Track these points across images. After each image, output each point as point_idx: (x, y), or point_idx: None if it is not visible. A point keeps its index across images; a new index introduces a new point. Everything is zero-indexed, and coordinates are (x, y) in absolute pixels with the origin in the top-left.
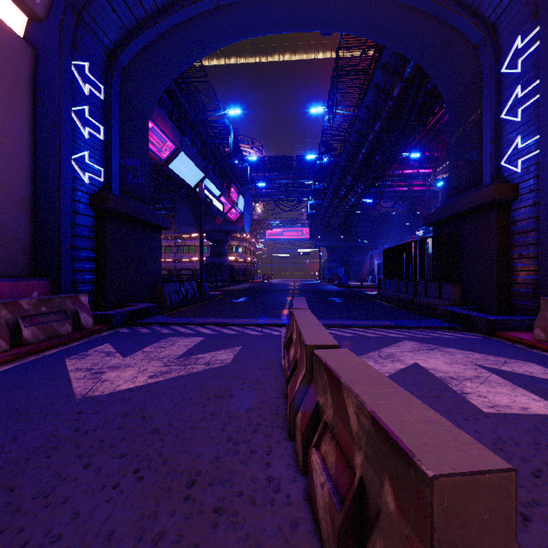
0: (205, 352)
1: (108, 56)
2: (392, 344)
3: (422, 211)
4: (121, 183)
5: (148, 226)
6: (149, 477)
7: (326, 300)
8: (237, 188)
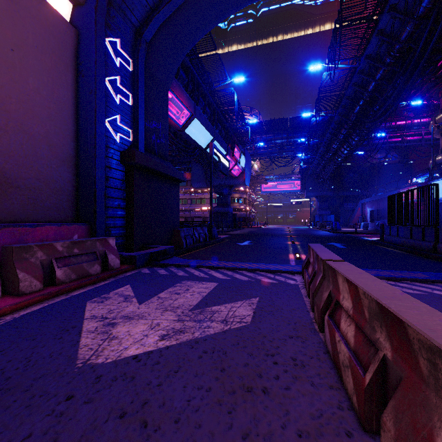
0: (220, 303)
1: (135, 33)
2: None
3: (415, 161)
4: (146, 143)
5: (168, 179)
6: None
7: (327, 245)
8: (239, 149)
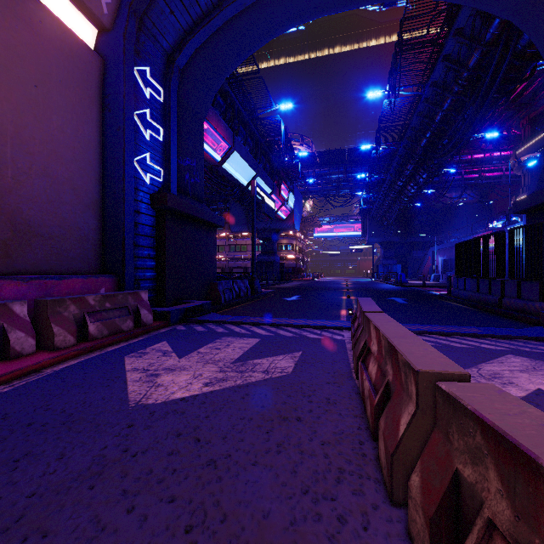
0: (262, 357)
1: (167, 59)
2: (492, 359)
3: (496, 201)
4: (178, 183)
5: (203, 224)
6: (204, 543)
7: (387, 300)
8: (287, 186)
